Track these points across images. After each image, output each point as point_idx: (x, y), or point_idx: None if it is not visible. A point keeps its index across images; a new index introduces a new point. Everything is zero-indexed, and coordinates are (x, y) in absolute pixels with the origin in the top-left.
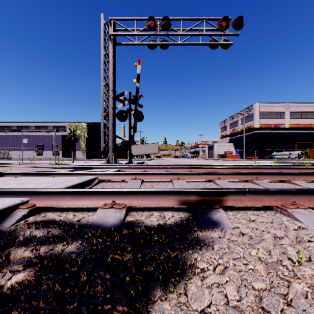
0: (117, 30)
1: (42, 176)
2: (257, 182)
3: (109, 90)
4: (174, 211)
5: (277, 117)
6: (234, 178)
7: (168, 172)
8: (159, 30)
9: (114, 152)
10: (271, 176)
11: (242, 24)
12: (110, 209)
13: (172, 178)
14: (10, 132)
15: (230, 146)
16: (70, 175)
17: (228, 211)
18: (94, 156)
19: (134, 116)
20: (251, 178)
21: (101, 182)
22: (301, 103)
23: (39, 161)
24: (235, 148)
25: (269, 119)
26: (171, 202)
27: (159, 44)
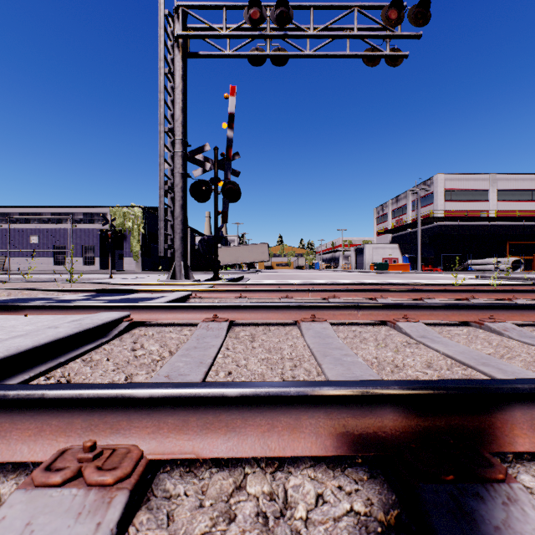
0: (191, 29)
1: (2, 313)
2: (496, 327)
3: (174, 141)
4: (323, 465)
5: (475, 198)
6: (439, 317)
7: (289, 304)
8: (269, 27)
9: (184, 259)
10: (521, 313)
11: (428, 15)
12: (65, 489)
13: (299, 317)
14: (7, 223)
15: (393, 250)
16: (66, 311)
17: (512, 464)
18: (157, 267)
19: (224, 191)
20: (477, 317)
21: (138, 327)
22: (518, 174)
23: (53, 276)
24: (402, 252)
25: (462, 202)
26: (311, 439)
27: (269, 56)
